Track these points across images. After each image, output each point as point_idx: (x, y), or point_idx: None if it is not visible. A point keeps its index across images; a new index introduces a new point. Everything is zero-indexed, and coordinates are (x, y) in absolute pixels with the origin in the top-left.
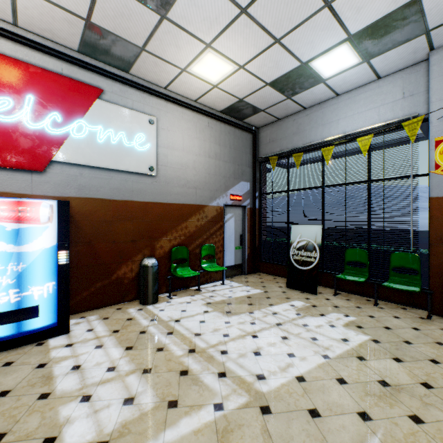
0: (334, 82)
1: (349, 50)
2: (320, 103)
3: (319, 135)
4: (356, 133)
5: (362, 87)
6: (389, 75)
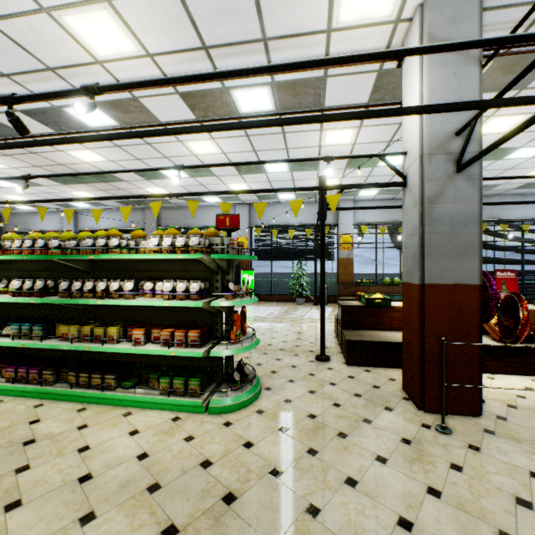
0: (32, 210)
1: (27, 207)
2: (35, 213)
3: (34, 227)
4: (47, 231)
5: (49, 213)
6: (57, 212)
